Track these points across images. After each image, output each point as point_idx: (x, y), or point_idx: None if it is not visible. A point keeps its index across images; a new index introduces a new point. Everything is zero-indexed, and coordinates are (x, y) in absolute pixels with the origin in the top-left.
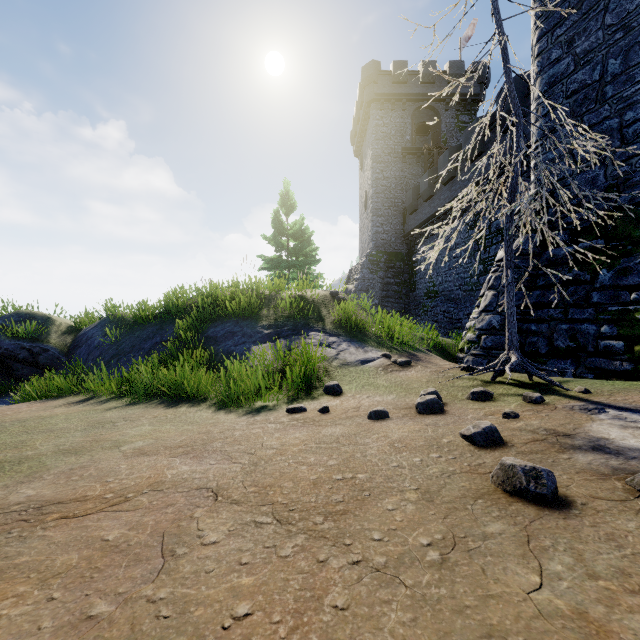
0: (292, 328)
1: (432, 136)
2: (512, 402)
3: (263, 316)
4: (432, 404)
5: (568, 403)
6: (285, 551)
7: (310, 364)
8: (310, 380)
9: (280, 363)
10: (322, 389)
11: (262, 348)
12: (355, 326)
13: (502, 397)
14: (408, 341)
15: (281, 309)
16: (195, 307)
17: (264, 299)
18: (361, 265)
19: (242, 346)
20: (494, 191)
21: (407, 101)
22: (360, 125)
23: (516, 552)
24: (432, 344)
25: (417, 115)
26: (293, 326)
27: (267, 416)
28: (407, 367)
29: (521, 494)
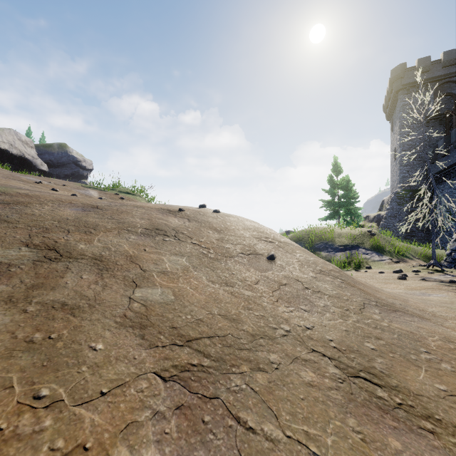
0: (351, 247)
1: (454, 102)
2: (423, 273)
3: (337, 241)
4: (397, 271)
5: (439, 274)
6: (362, 279)
7: (360, 260)
8: (360, 265)
9: (348, 259)
10: (365, 267)
11: (340, 254)
12: (379, 247)
13: (423, 272)
14: (404, 254)
15: (345, 238)
16: (308, 236)
17: (336, 233)
18: (390, 200)
19: (332, 252)
20: (423, 213)
21: (430, 82)
22: (390, 103)
23: (392, 281)
24: (422, 255)
25: (439, 89)
26: (351, 246)
27: (349, 272)
28: (397, 263)
29: (399, 279)
